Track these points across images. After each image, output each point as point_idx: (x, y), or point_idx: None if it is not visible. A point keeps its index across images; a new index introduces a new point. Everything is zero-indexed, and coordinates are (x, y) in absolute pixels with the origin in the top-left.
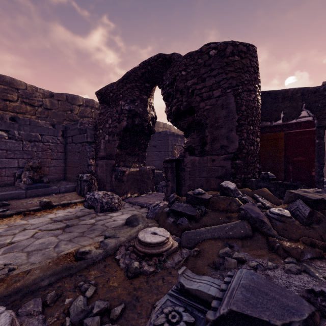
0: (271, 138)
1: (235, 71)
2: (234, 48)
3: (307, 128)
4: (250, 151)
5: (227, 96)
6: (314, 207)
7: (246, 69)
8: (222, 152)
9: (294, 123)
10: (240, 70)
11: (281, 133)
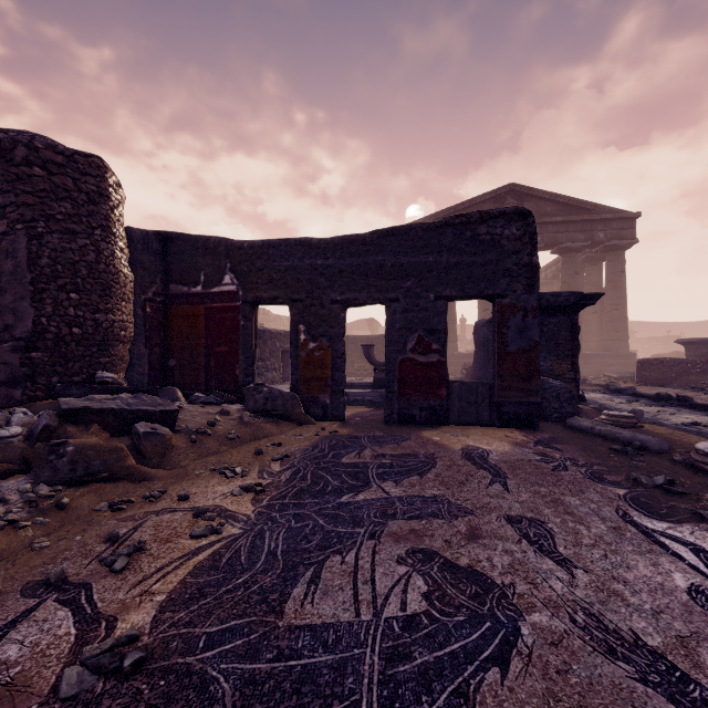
0: (190, 314)
1: (35, 194)
2: (30, 153)
3: (232, 302)
4: (69, 336)
5: (17, 236)
6: (72, 420)
7: (65, 194)
8: (6, 336)
9: (218, 292)
10: (46, 194)
11: (202, 306)
